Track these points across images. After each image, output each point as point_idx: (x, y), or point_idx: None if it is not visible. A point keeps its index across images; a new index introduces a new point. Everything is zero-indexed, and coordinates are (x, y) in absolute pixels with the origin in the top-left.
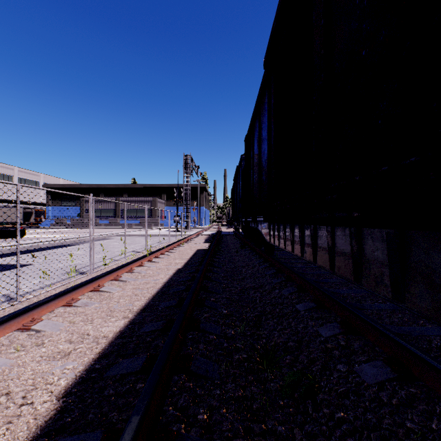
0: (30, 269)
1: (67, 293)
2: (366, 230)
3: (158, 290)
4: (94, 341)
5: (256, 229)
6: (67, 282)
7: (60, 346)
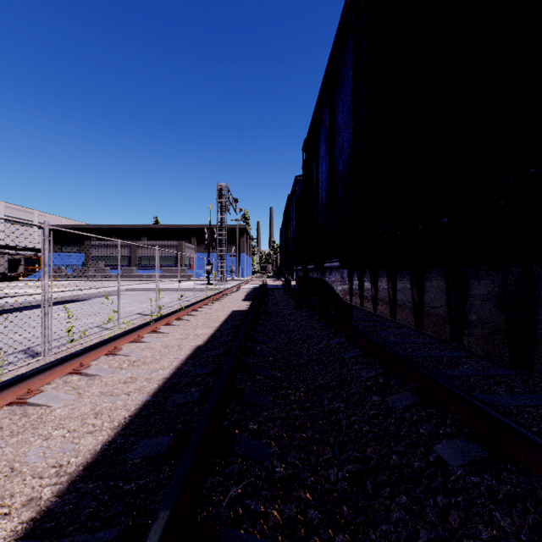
0: None
1: None
2: None
3: (146, 399)
4: None
5: (321, 281)
6: None
7: None
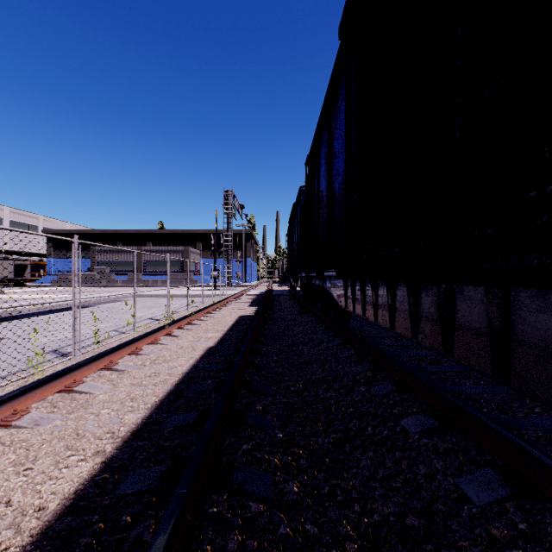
0: None
1: (6, 401)
2: None
3: (170, 388)
4: (12, 523)
5: (322, 288)
6: (31, 373)
7: None
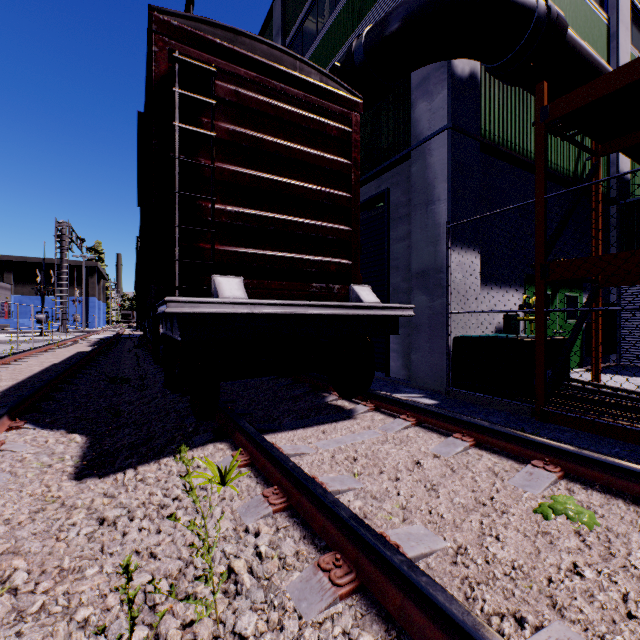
0: None
1: None
2: None
3: (37, 372)
4: None
5: None
6: None
7: None
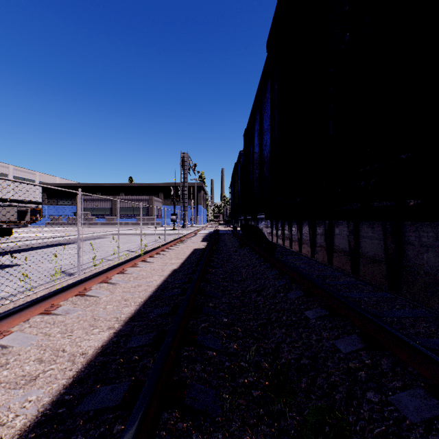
0: (18, 269)
1: (46, 298)
2: (409, 225)
3: (150, 294)
4: (69, 360)
5: (256, 228)
6: (52, 285)
7: (27, 367)
